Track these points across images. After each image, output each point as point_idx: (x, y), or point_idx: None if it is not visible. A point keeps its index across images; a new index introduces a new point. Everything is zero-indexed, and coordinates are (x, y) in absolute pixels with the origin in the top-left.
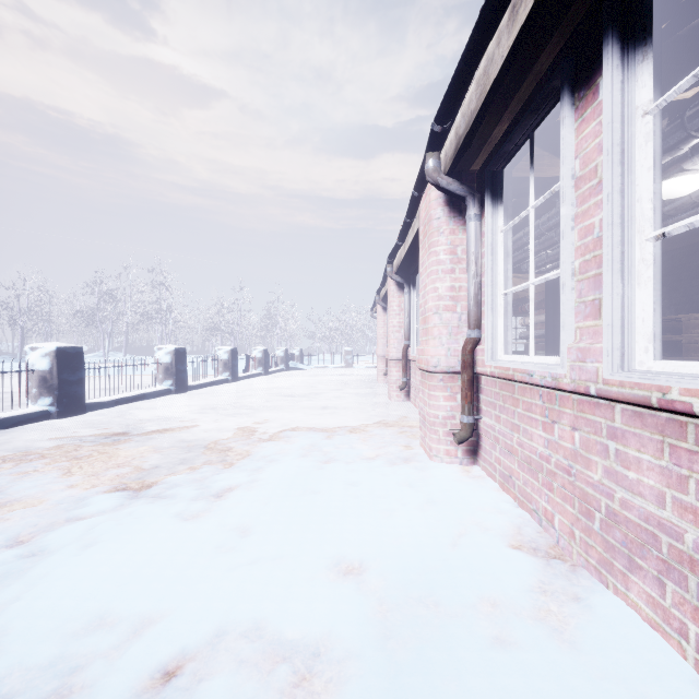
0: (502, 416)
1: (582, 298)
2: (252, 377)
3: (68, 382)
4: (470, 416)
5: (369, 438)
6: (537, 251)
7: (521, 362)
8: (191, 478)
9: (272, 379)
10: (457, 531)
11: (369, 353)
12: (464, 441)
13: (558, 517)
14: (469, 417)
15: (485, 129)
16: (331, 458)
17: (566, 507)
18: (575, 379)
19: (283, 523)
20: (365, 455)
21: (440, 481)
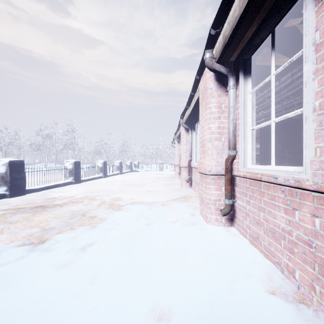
0: (252, 201)
1: (323, 126)
2: (114, 175)
3: (15, 179)
4: (230, 200)
5: (172, 209)
6: (259, 111)
7: (265, 169)
8: (69, 236)
9: (124, 176)
10: (230, 278)
11: (170, 163)
12: (227, 214)
13: (299, 272)
14: (229, 200)
15: (242, 31)
16: (151, 222)
17: (306, 267)
18: (317, 182)
19: (119, 273)
20: (170, 220)
21: (214, 238)
